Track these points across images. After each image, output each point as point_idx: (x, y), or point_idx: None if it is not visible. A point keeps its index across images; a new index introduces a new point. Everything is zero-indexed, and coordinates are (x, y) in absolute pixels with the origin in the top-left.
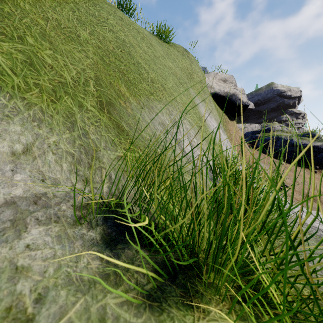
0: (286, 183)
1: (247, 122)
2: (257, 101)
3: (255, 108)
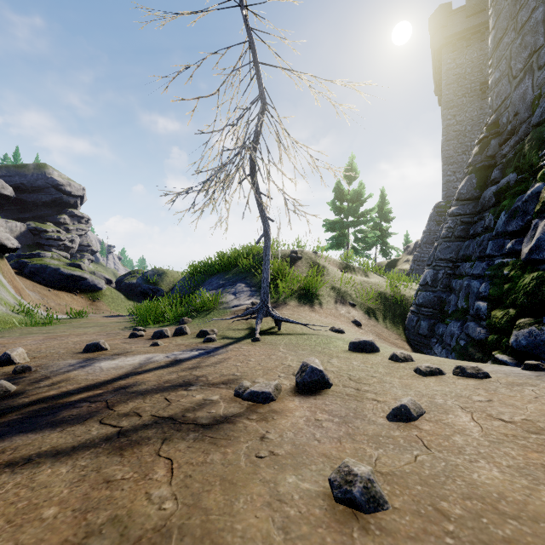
0: (52, 306)
1: (0, 214)
2: (19, 185)
3: (15, 194)
